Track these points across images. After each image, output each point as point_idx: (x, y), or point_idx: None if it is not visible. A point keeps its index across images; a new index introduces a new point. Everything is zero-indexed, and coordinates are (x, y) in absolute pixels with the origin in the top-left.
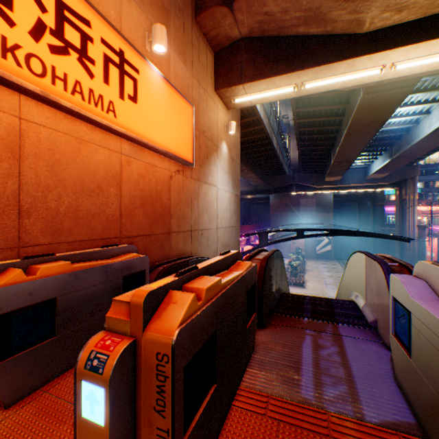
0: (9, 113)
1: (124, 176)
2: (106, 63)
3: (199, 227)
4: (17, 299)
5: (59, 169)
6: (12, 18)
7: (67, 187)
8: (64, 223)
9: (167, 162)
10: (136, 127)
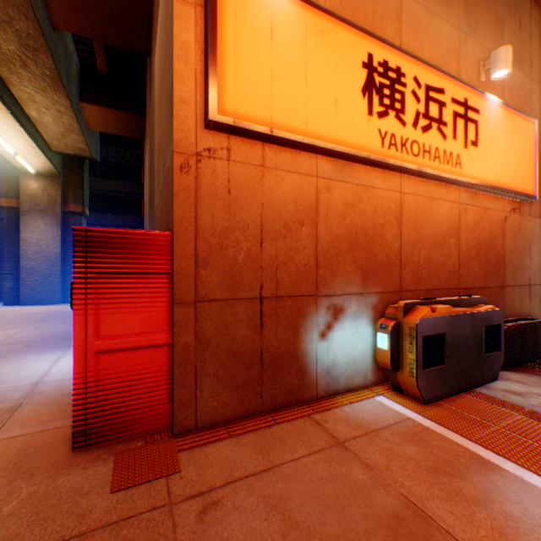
0: (394, 191)
1: (460, 226)
2: (453, 120)
3: (538, 281)
4: (427, 328)
5: (418, 228)
6: (403, 121)
7: (422, 242)
8: (421, 273)
9: (499, 201)
10: (475, 172)
